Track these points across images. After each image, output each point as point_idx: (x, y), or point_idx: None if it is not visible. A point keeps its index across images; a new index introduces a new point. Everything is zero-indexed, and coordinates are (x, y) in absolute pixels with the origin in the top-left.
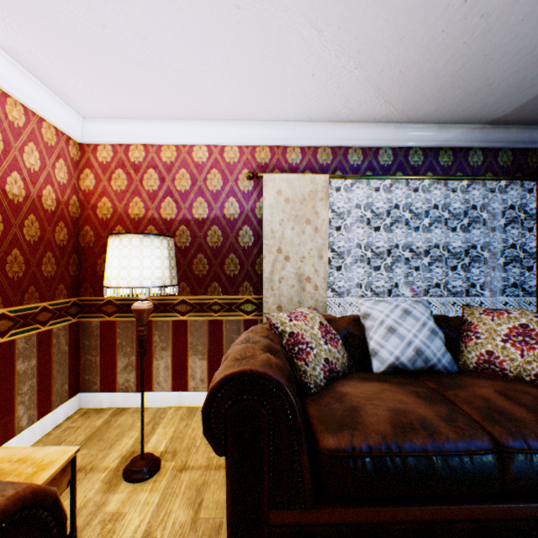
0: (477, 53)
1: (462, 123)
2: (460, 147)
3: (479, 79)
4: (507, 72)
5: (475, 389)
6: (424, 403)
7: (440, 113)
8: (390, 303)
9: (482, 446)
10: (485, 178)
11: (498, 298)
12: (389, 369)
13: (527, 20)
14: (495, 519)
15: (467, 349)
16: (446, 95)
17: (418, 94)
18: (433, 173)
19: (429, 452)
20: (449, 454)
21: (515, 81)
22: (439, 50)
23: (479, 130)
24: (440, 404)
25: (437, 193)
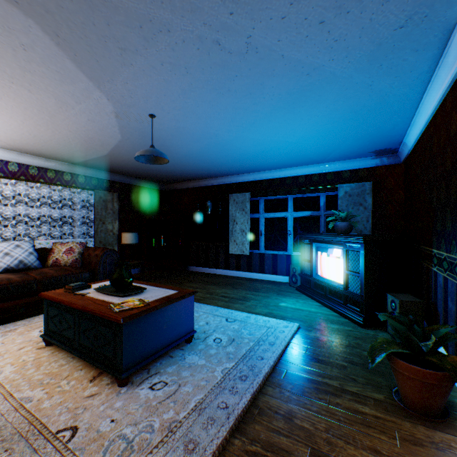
0: (48, 146)
1: (59, 160)
2: (60, 170)
3: (55, 151)
4: (65, 153)
5: (42, 269)
6: (14, 275)
7: (44, 155)
8: (10, 242)
9: (31, 280)
10: (71, 187)
11: (80, 240)
12: (5, 271)
13: (60, 145)
14: (35, 301)
15: (50, 259)
16: (43, 151)
17: (27, 147)
18: (45, 180)
19: (9, 285)
20: (17, 284)
21: (71, 156)
22: (29, 140)
23: (68, 165)
24: (22, 274)
25: (48, 190)
